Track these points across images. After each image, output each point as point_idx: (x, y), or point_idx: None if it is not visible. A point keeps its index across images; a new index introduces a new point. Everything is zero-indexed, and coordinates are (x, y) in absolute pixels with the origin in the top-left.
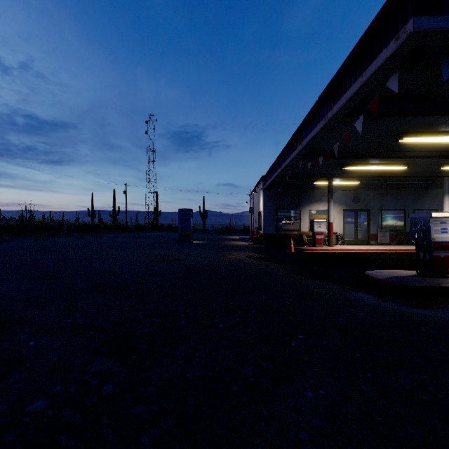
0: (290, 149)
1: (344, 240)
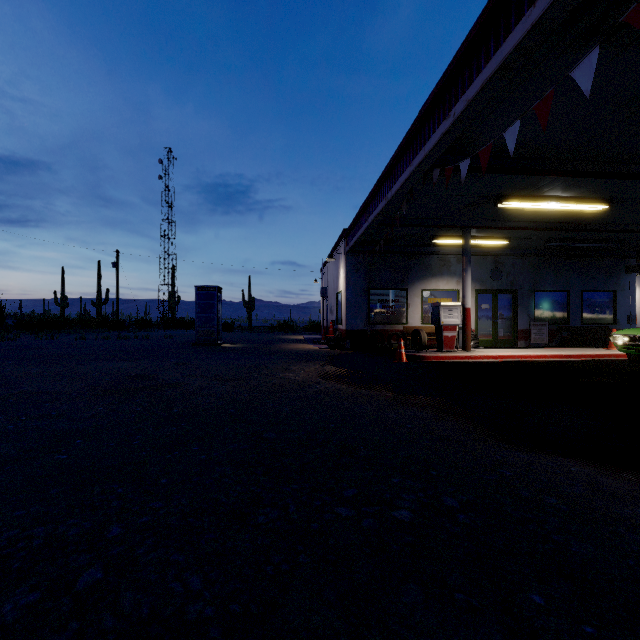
0: (412, 149)
1: (478, 340)
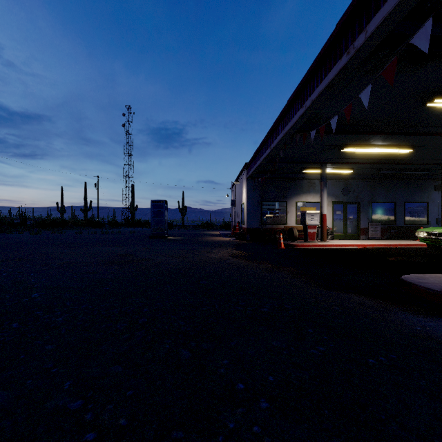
0: (284, 120)
1: (333, 234)
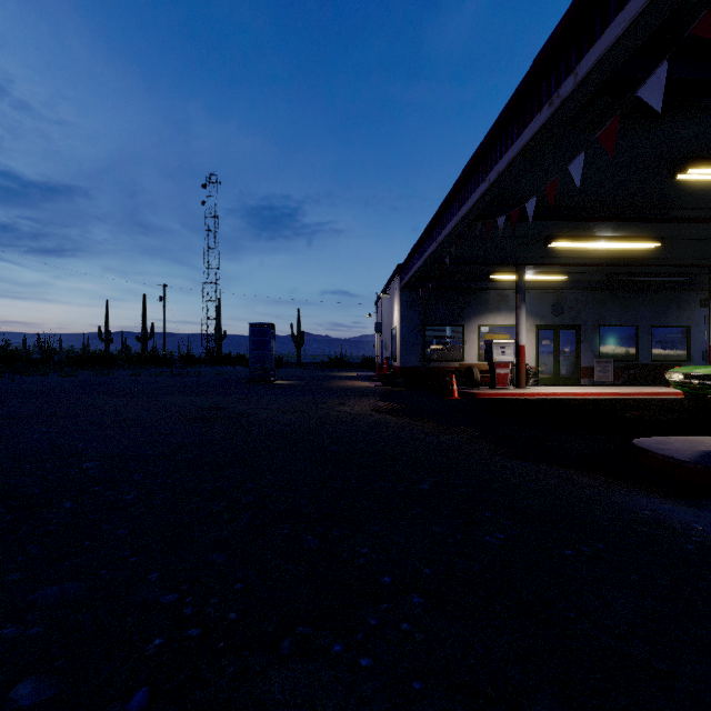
0: (458, 200)
1: (538, 377)
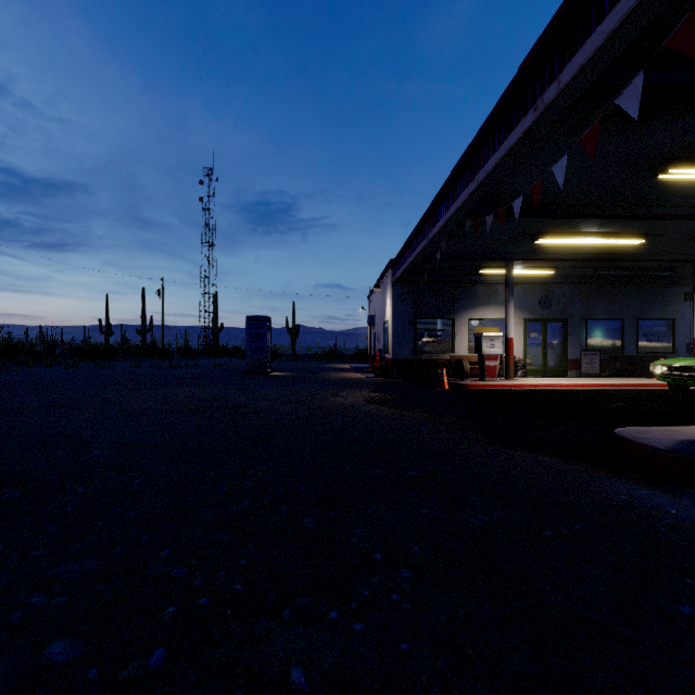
0: (448, 199)
1: (526, 369)
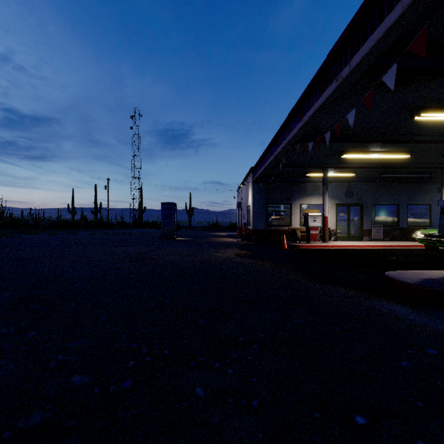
0: (286, 131)
1: (337, 236)
